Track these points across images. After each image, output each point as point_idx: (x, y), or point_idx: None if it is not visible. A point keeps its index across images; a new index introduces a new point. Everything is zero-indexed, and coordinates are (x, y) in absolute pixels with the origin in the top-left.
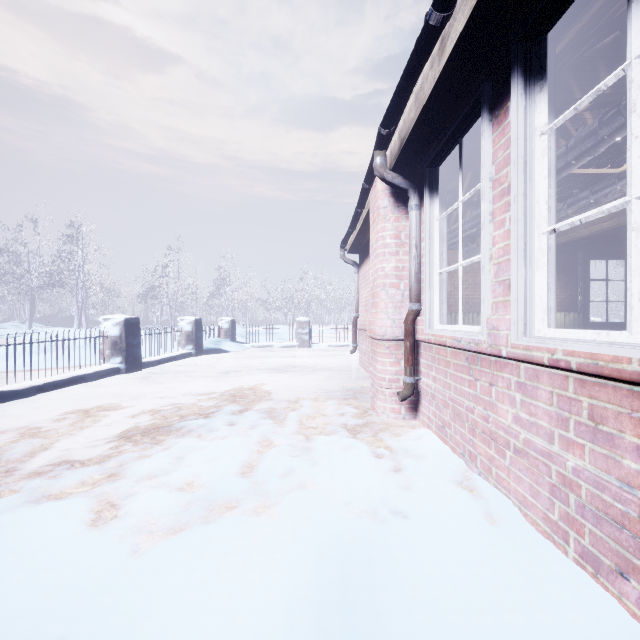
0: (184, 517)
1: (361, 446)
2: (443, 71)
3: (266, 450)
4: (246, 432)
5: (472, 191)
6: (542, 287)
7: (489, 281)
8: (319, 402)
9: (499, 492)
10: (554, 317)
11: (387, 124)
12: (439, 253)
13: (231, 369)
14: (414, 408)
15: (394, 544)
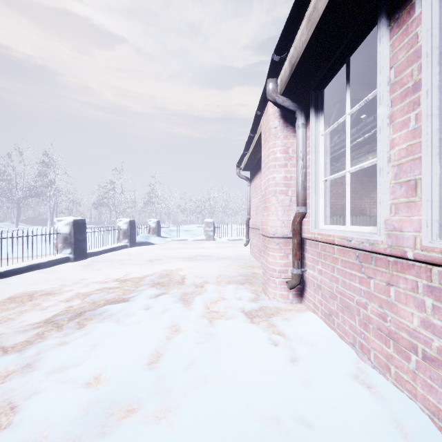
0: (79, 427)
1: (258, 333)
2: None
3: (174, 336)
4: (158, 317)
5: (362, 102)
6: None
7: (387, 183)
8: (221, 287)
9: (401, 393)
10: None
11: (280, 50)
12: (323, 164)
13: (155, 258)
14: (300, 294)
15: None
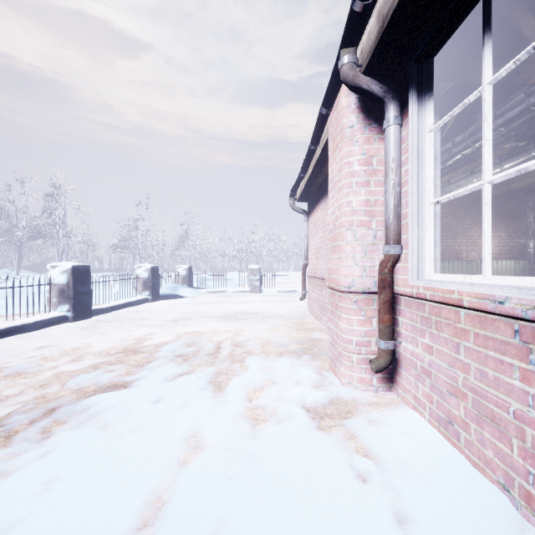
0: None
1: (331, 454)
2: None
3: (191, 459)
4: (171, 418)
5: (524, 53)
6: None
7: None
8: (269, 362)
9: None
10: None
11: None
12: (431, 177)
13: (182, 316)
14: (389, 378)
15: None
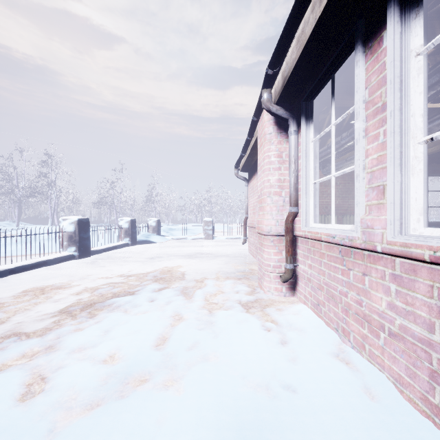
0: (101, 392)
1: (253, 320)
2: (324, 11)
3: (177, 324)
4: (162, 307)
5: (344, 115)
6: (418, 191)
7: (363, 187)
8: (219, 282)
9: (373, 367)
10: (426, 217)
11: (273, 65)
12: (313, 168)
13: (156, 255)
14: (292, 288)
15: (288, 425)
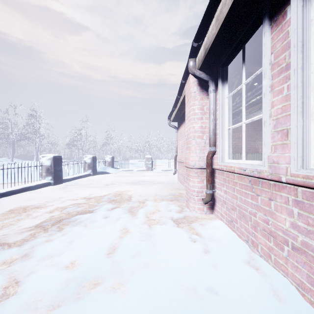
0: (62, 294)
1: (182, 233)
2: None
3: (124, 236)
4: (113, 223)
5: (253, 76)
6: None
7: (269, 131)
8: (157, 203)
9: (278, 273)
10: None
11: (197, 39)
12: (227, 117)
13: (110, 183)
14: (211, 207)
15: None
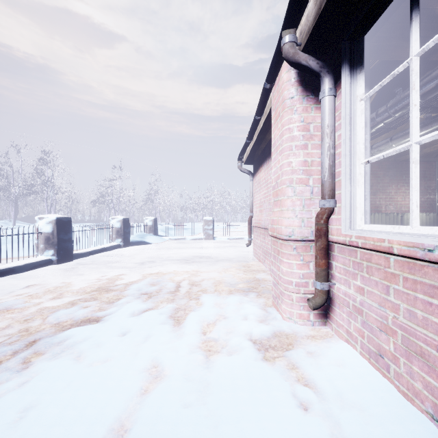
0: None
1: (276, 383)
2: None
3: (152, 388)
4: (135, 350)
5: None
6: None
7: None
8: (221, 299)
9: None
10: None
11: None
12: (362, 140)
13: (148, 259)
14: (324, 314)
15: None
